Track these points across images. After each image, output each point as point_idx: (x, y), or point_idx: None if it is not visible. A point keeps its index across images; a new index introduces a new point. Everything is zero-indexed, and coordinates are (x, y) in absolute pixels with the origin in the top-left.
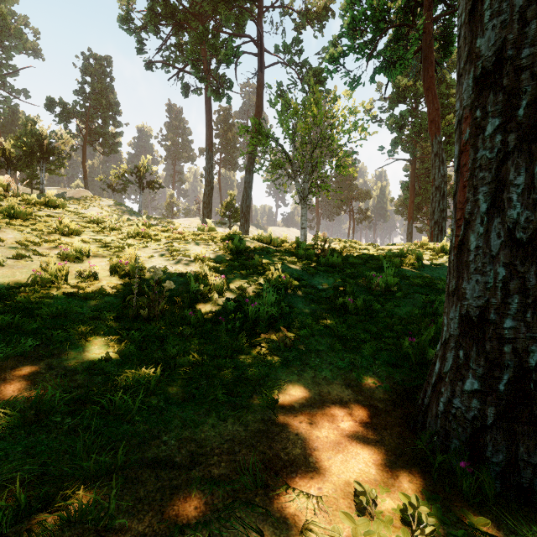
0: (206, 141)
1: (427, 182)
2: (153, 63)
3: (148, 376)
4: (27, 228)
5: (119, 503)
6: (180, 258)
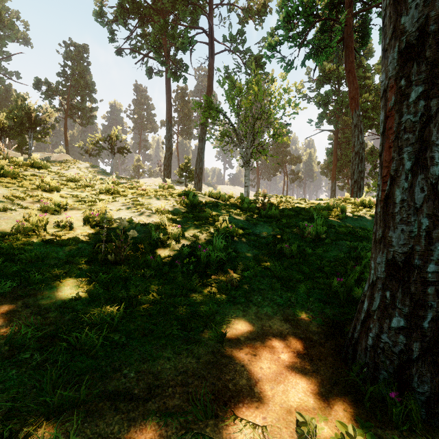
0: (166, 114)
1: (347, 149)
2: (123, 50)
3: (112, 313)
4: (13, 185)
5: (79, 437)
6: (144, 210)
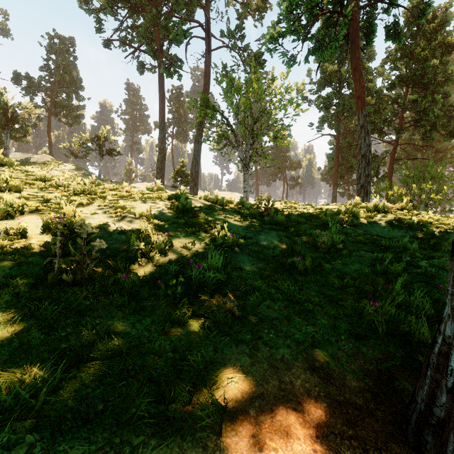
0: (159, 113)
1: (348, 154)
2: (111, 42)
3: (38, 379)
4: None
5: None
6: (125, 215)
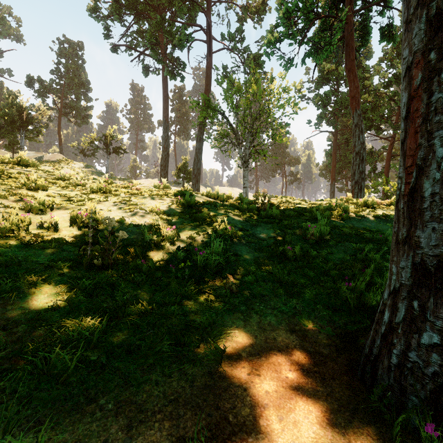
0: (163, 113)
1: (346, 150)
2: (118, 47)
3: (92, 327)
4: None
5: None
6: (137, 210)
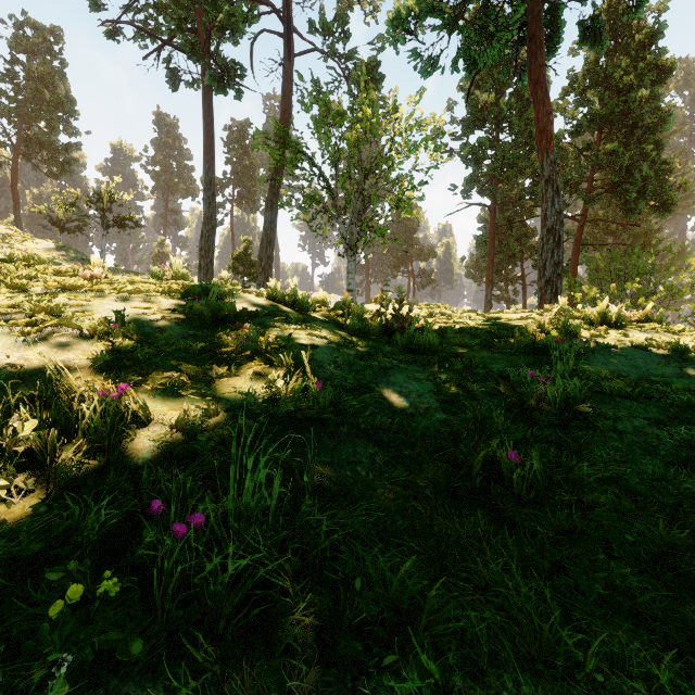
0: (205, 155)
1: (508, 236)
2: (120, 30)
3: None
4: None
5: None
6: (55, 329)
